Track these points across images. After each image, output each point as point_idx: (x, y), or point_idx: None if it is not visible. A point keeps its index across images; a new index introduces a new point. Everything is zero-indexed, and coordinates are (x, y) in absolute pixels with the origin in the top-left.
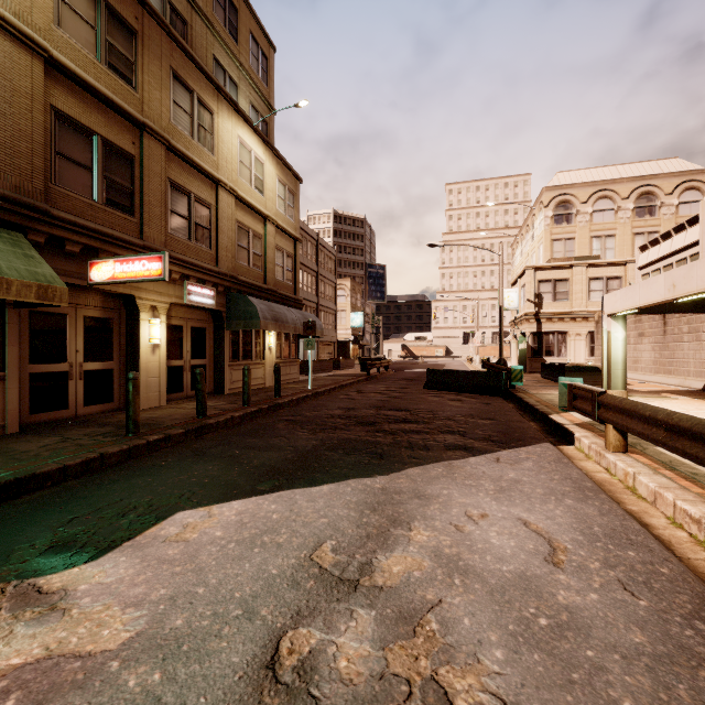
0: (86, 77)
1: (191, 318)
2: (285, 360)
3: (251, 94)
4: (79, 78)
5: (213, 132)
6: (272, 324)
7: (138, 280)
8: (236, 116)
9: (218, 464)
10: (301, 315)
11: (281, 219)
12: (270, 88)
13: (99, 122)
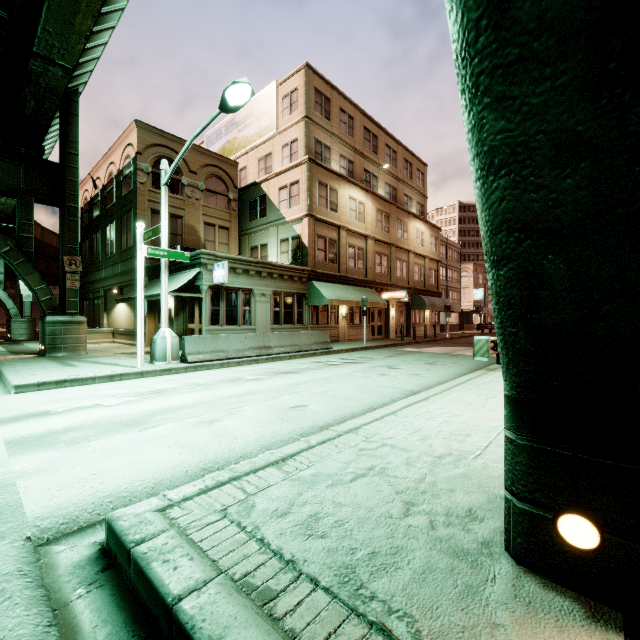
0: (381, 239)
1: (399, 306)
2: (433, 323)
3: (417, 197)
4: (380, 240)
5: (407, 232)
6: (430, 307)
7: (397, 298)
8: (414, 219)
9: (431, 345)
10: (442, 301)
11: (431, 254)
12: (424, 187)
13: (382, 249)
